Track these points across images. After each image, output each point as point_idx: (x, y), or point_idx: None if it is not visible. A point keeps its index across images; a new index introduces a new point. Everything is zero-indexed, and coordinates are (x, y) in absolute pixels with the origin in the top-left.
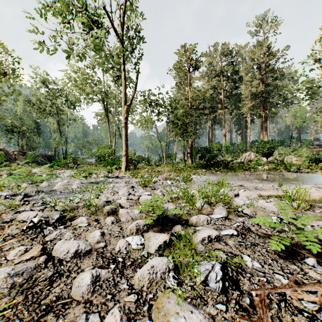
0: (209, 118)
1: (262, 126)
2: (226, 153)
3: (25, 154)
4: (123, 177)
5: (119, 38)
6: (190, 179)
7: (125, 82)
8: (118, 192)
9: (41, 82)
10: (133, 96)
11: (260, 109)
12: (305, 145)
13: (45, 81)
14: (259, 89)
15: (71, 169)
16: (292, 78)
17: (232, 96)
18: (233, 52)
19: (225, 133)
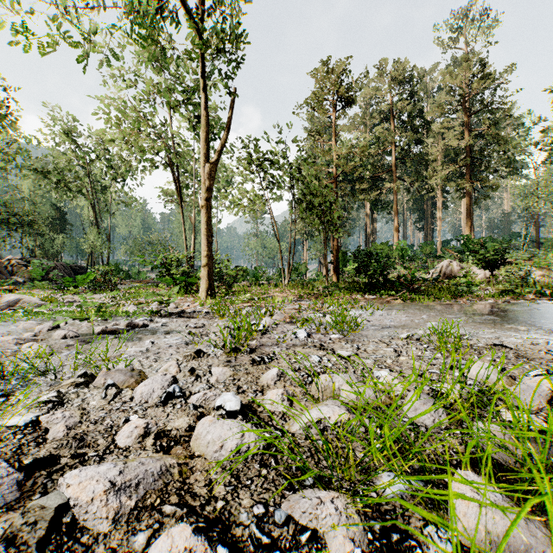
0: (368, 199)
1: (469, 211)
2: (400, 262)
3: (29, 265)
4: (195, 313)
5: (192, 19)
6: (354, 323)
7: (205, 115)
8: (142, 379)
9: (60, 132)
10: (222, 145)
11: (465, 180)
12: (544, 247)
13: (68, 132)
14: (464, 142)
15: (103, 293)
16: (522, 124)
17: (410, 157)
18: (412, 76)
19: (397, 226)
